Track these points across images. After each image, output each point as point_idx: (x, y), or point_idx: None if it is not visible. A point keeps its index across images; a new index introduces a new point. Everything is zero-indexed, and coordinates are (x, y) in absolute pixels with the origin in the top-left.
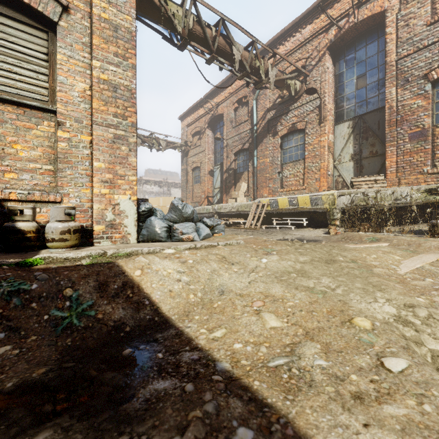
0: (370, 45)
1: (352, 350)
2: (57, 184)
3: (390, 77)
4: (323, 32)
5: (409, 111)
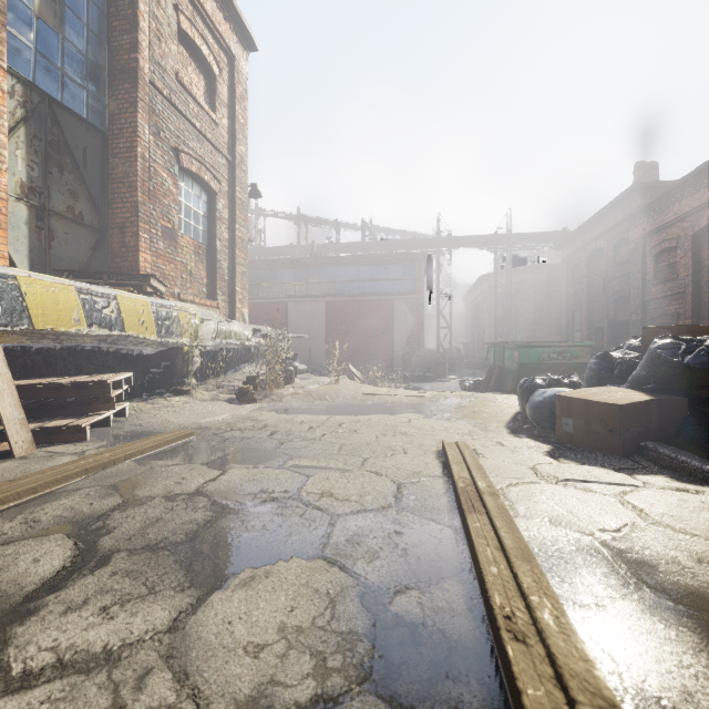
0: None
1: None
2: None
3: (144, 101)
4: None
5: (162, 188)
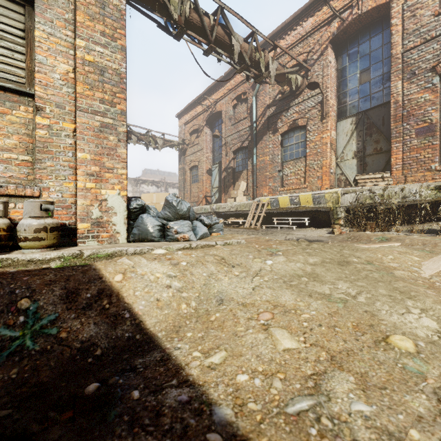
0: (374, 38)
1: (399, 384)
2: (35, 177)
3: (396, 71)
4: (325, 25)
5: (416, 105)
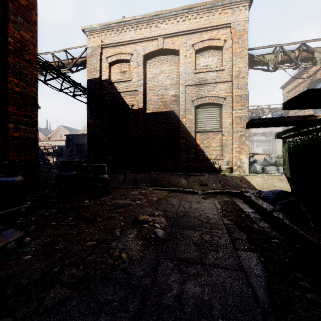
0: None
1: None
2: (222, 153)
3: None
4: None
5: None
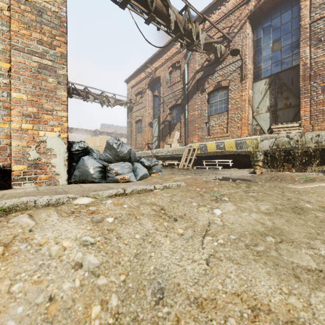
0: (284, 14)
1: None
2: None
3: (304, 38)
4: (244, 4)
5: (322, 67)
